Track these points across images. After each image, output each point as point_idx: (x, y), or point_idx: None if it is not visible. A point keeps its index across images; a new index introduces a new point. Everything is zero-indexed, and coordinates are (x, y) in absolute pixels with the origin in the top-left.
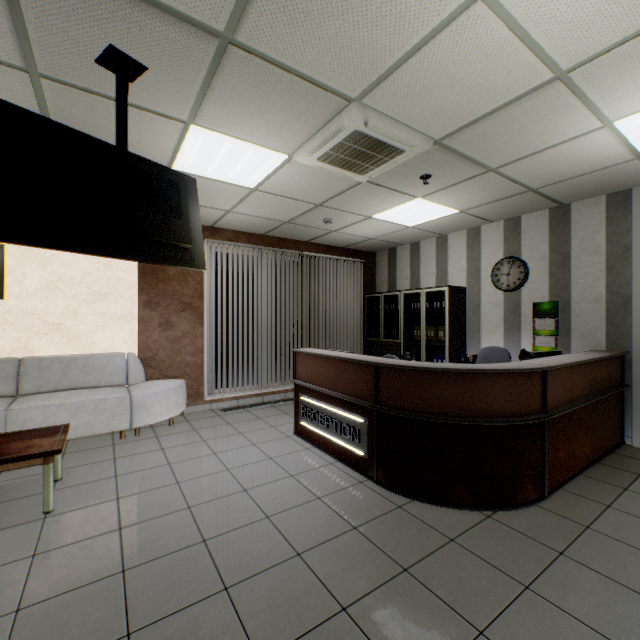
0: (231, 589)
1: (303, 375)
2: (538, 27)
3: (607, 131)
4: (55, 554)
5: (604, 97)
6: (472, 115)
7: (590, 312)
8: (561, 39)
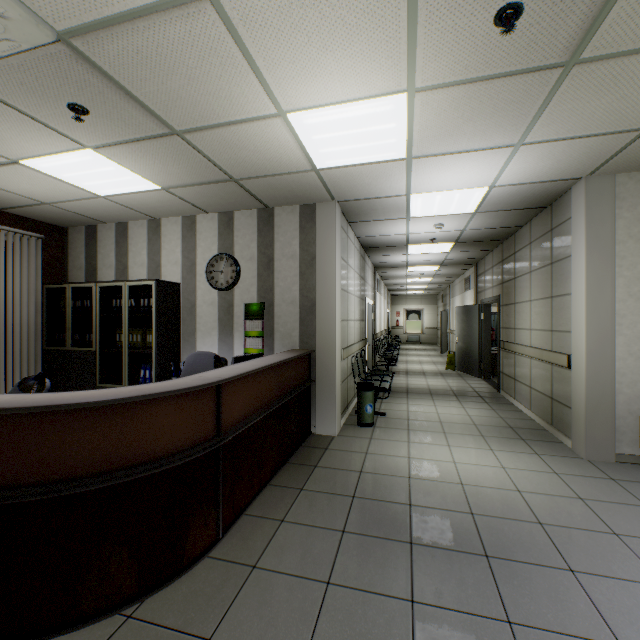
0: None
1: None
2: None
3: (284, 123)
4: None
5: (270, 68)
6: (102, 3)
7: (289, 314)
8: None
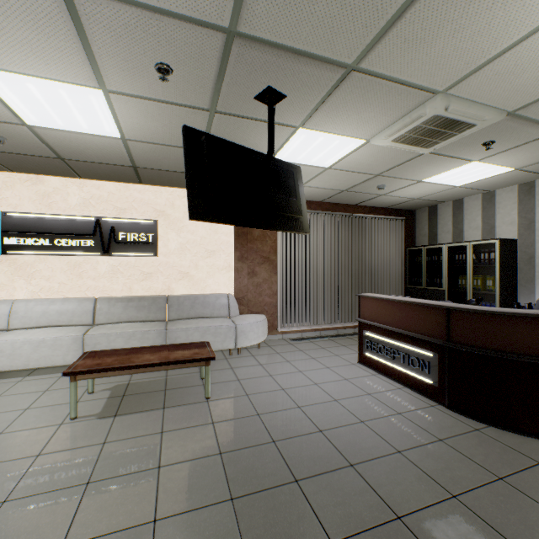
0: (355, 466)
1: (367, 315)
2: None
3: None
4: (225, 424)
5: None
6: None
7: None
8: None
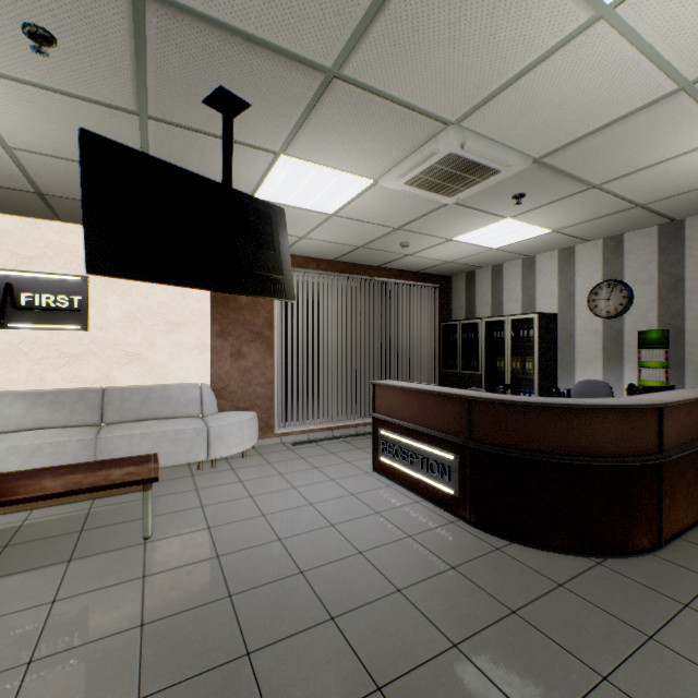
0: (337, 619)
1: (383, 408)
2: (664, 40)
3: None
4: (163, 577)
5: None
6: (579, 131)
7: None
8: (689, 50)
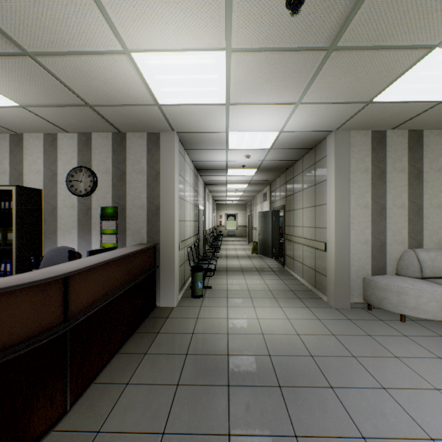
0: None
1: None
2: None
3: (129, 61)
4: None
5: (113, 6)
6: None
7: (138, 216)
8: None
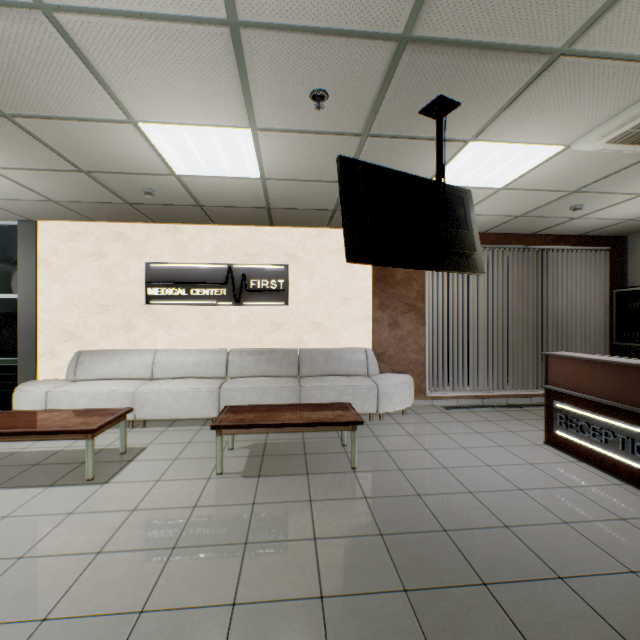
0: (566, 580)
1: (559, 381)
2: None
3: None
4: (380, 501)
5: None
6: None
7: None
8: None
